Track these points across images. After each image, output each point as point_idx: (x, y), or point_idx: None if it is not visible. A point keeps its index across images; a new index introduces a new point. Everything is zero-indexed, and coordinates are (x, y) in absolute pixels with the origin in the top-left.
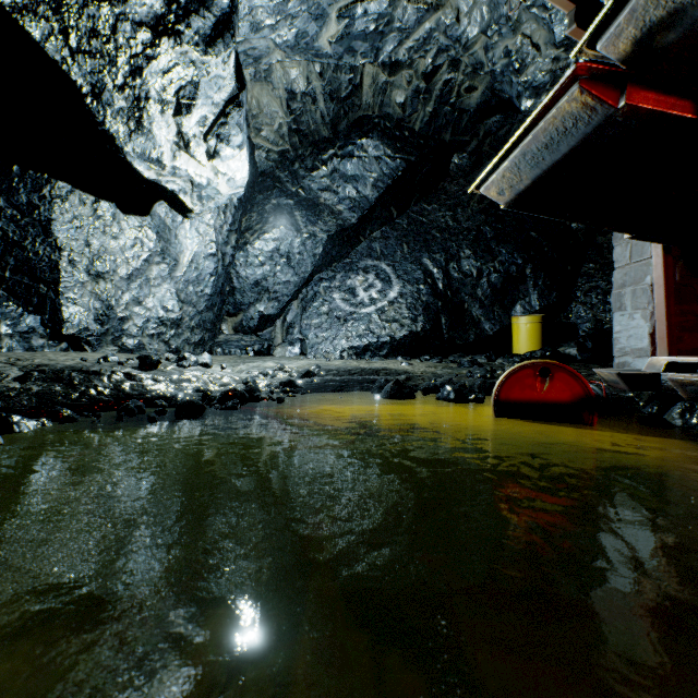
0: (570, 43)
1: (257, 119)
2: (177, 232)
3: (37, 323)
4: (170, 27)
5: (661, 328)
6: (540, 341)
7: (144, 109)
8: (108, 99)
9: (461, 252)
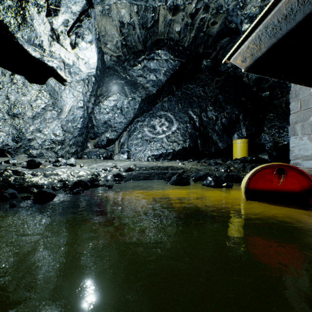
0: None
1: (105, 37)
2: (61, 95)
3: None
4: None
5: None
6: (247, 152)
7: (25, 8)
8: None
9: (207, 108)
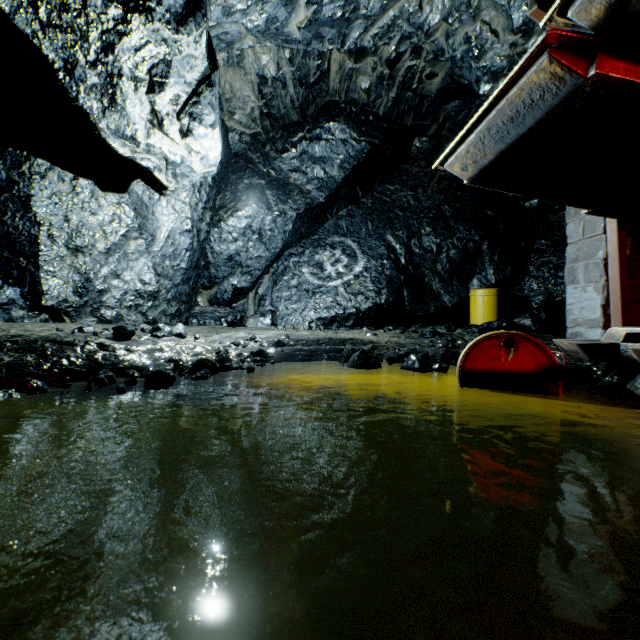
0: (528, 28)
1: (231, 103)
2: (154, 209)
3: (17, 295)
4: (141, 4)
5: (615, 300)
6: (496, 313)
7: (117, 86)
8: (81, 75)
9: (422, 229)
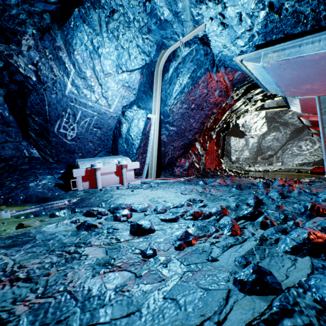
0: None
1: None
2: (248, 139)
3: (228, 159)
4: (256, 122)
5: None
6: None
7: (250, 130)
8: (246, 131)
9: None
